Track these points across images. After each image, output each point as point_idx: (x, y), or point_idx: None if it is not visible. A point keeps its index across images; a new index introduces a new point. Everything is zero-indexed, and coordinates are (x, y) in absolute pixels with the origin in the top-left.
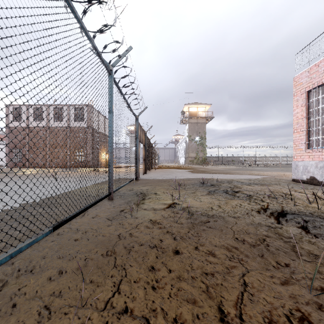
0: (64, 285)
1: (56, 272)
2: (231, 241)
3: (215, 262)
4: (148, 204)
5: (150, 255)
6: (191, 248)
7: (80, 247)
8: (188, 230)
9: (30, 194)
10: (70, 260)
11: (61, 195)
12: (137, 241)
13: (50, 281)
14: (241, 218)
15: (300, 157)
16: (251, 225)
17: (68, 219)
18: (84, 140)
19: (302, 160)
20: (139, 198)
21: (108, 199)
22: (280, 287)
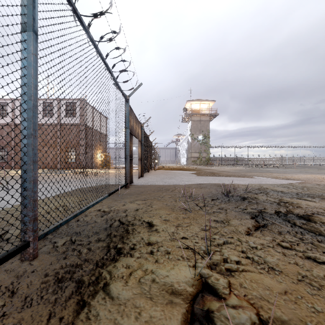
0: None
1: None
2: None
3: None
4: (116, 303)
5: None
6: None
7: None
8: None
9: None
10: None
11: None
12: None
13: None
14: None
15: None
16: None
17: None
18: (76, 139)
19: None
20: None
21: (21, 260)
22: None
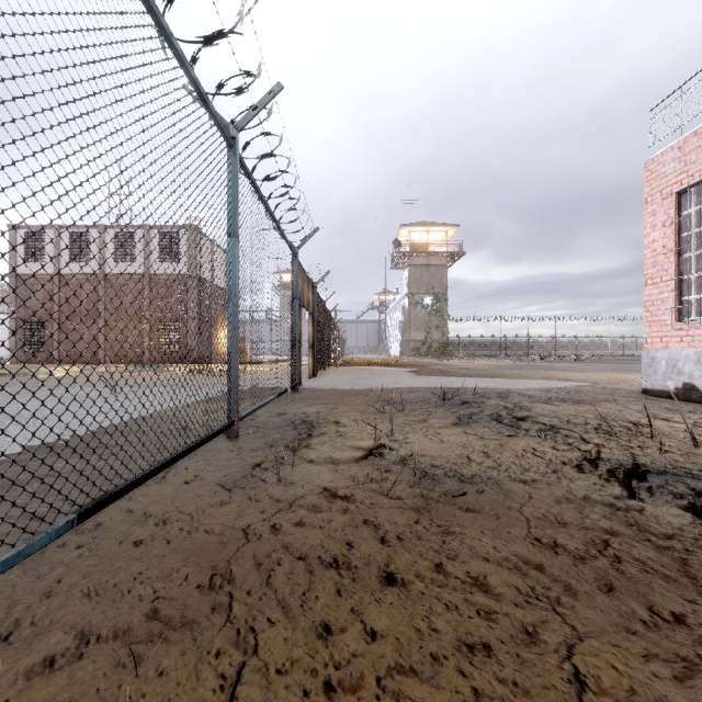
0: (86, 684)
1: (71, 639)
2: (525, 546)
3: (490, 611)
4: (318, 449)
5: (320, 588)
6: (425, 567)
7: (146, 564)
8: (416, 517)
9: (50, 423)
10: (115, 602)
11: (120, 426)
12: (290, 547)
13: (50, 670)
14: (541, 484)
15: (661, 340)
16: (568, 501)
17: (120, 491)
18: (182, 304)
19: (666, 347)
20: (297, 435)
21: (227, 437)
22: (677, 692)
